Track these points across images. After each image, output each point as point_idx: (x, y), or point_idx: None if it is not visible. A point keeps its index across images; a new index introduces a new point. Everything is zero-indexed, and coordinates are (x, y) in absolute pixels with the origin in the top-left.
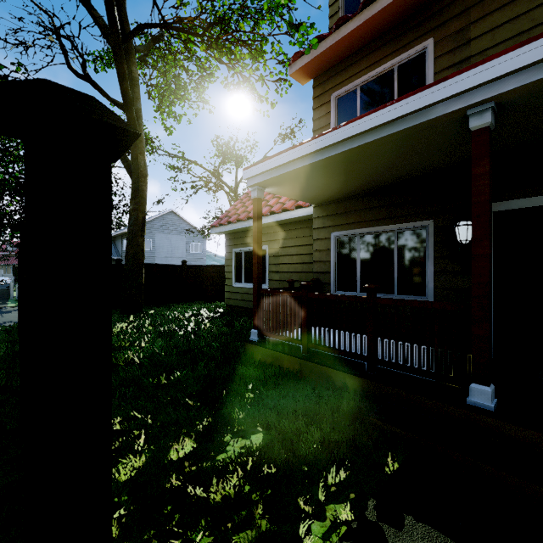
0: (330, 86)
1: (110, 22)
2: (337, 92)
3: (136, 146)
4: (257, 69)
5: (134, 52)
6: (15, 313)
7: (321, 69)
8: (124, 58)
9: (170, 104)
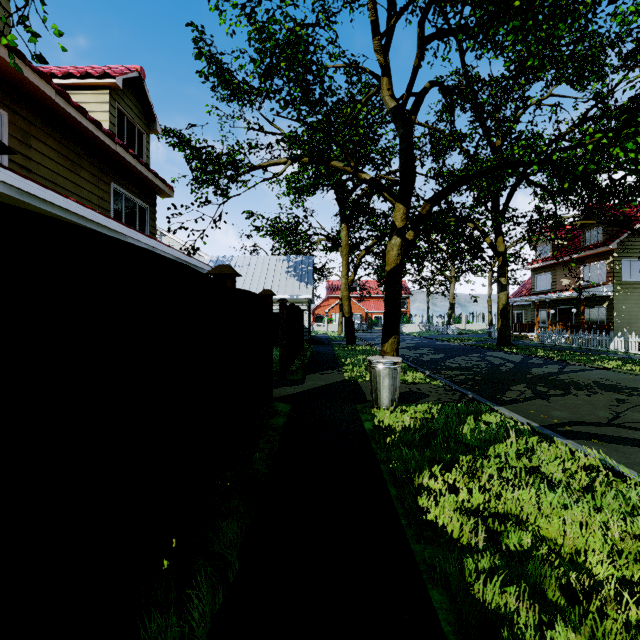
0: None
1: None
2: None
3: None
4: None
5: None
6: None
7: None
8: None
9: None
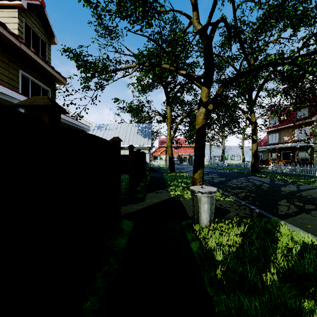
0: None
1: None
2: None
3: None
4: None
5: None
6: None
7: None
8: None
9: None
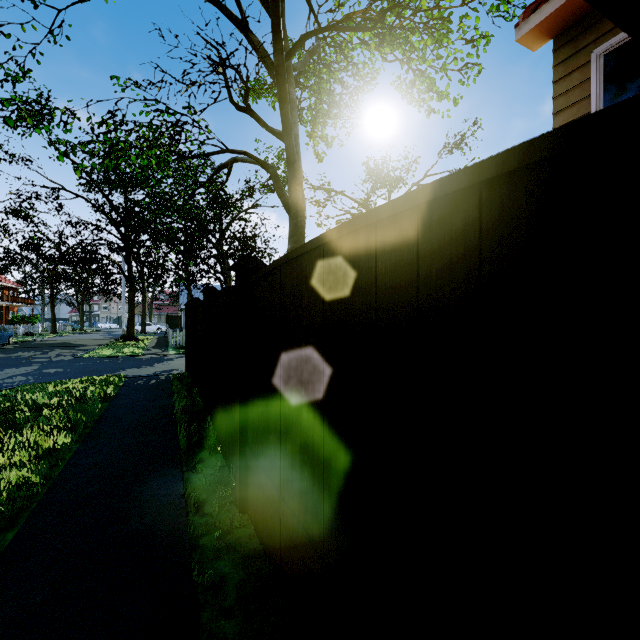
0: (589, 39)
1: (275, 39)
2: (604, 46)
3: (294, 177)
4: (439, 56)
5: (292, 70)
6: (178, 361)
7: (572, 19)
8: (286, 78)
9: (324, 126)
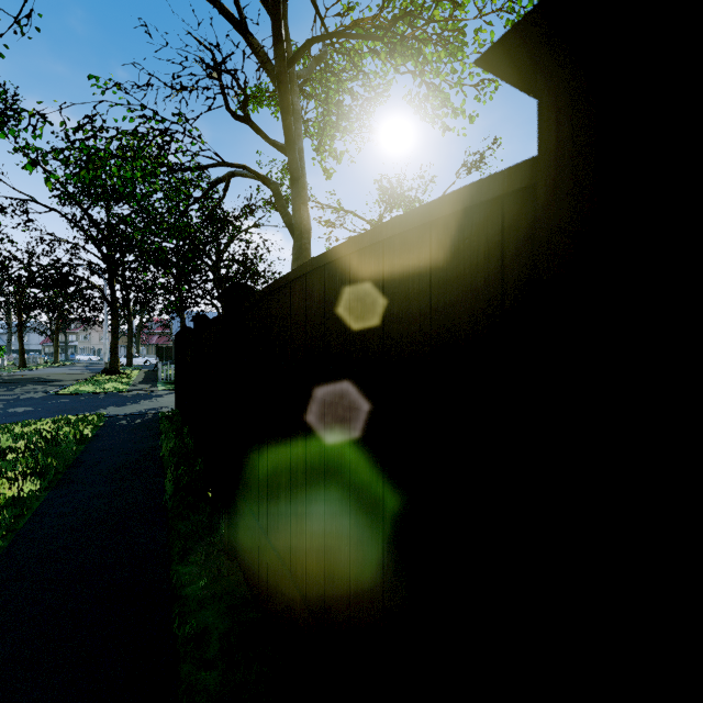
0: None
1: (276, 43)
2: None
3: (298, 195)
4: (454, 70)
5: (296, 78)
6: (168, 397)
7: None
8: (288, 87)
9: (332, 140)
